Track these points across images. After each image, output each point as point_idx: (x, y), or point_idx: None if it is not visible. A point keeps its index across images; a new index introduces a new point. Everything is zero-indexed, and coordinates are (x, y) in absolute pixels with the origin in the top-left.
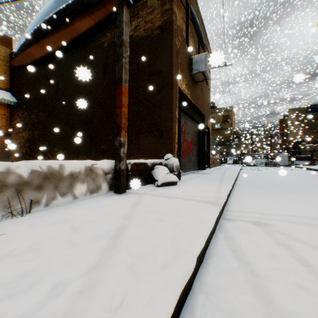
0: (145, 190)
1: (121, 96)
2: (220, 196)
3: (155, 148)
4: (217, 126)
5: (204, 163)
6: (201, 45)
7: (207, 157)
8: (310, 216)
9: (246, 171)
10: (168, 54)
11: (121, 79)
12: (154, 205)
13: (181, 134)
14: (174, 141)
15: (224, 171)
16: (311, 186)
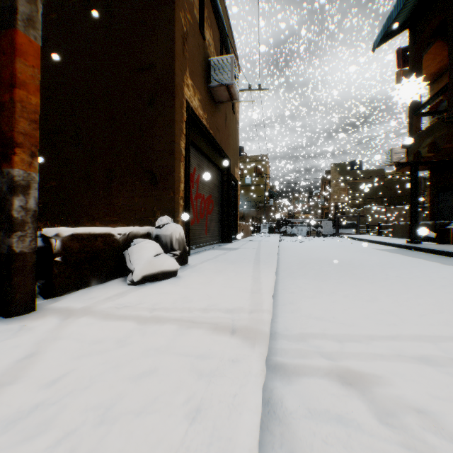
0: (97, 298)
1: (16, 57)
2: (260, 302)
3: (143, 206)
4: (248, 181)
5: (230, 232)
6: (225, 48)
7: (235, 223)
8: (420, 333)
9: (286, 243)
10: (166, 36)
11: (16, 13)
12: (78, 365)
13: (191, 185)
14: (178, 194)
15: (258, 244)
16: (376, 265)
